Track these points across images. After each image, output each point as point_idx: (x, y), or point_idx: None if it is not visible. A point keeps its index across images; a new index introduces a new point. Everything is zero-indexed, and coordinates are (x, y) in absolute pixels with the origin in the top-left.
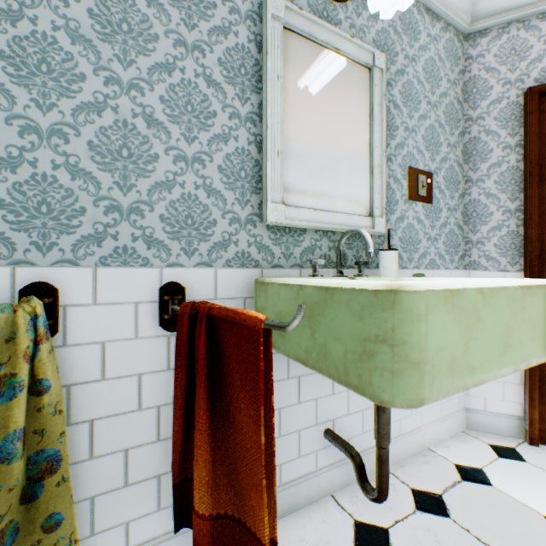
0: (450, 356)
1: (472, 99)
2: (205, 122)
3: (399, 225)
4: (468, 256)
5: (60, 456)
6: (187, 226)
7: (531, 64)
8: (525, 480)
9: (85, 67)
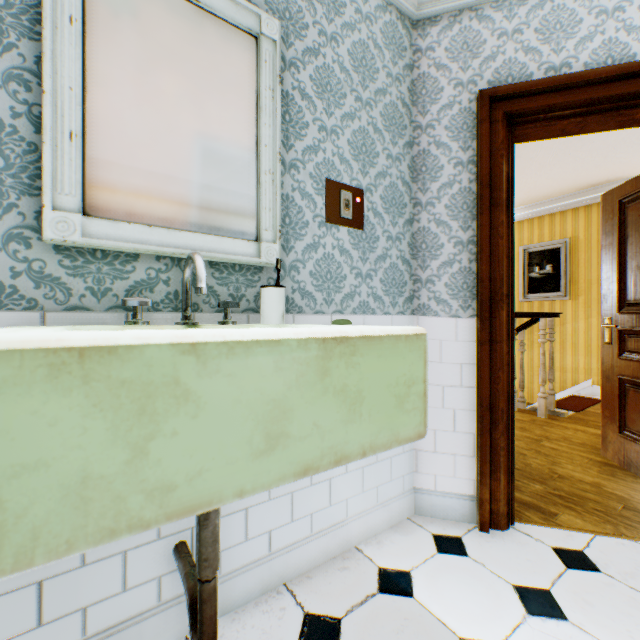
0: (76, 475)
1: (421, 102)
2: None
3: (311, 255)
4: (418, 298)
5: None
6: None
7: (484, 63)
8: (456, 584)
9: None
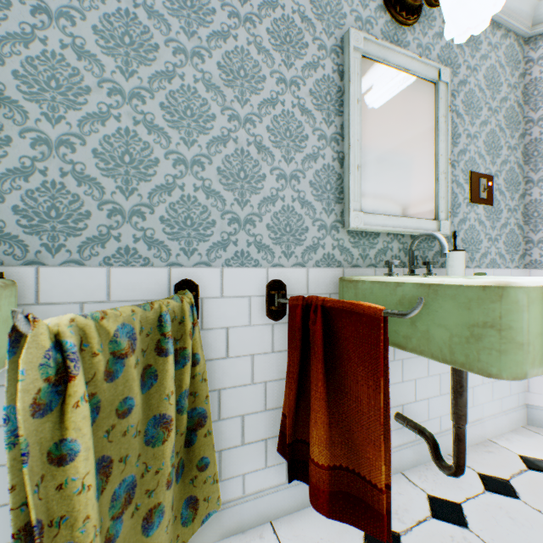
0: None
1: (532, 101)
2: (299, 145)
3: (461, 227)
4: (529, 255)
5: (206, 414)
6: (286, 233)
7: None
8: None
9: (215, 109)
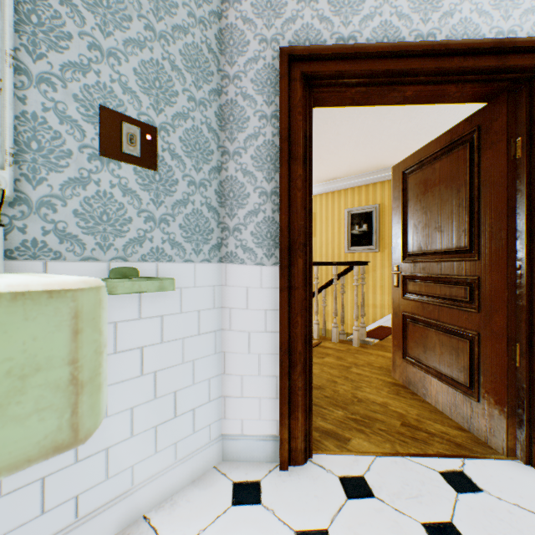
0: None
1: (230, 52)
2: None
3: (77, 192)
4: (226, 246)
5: None
6: None
7: (286, 24)
8: None
9: None
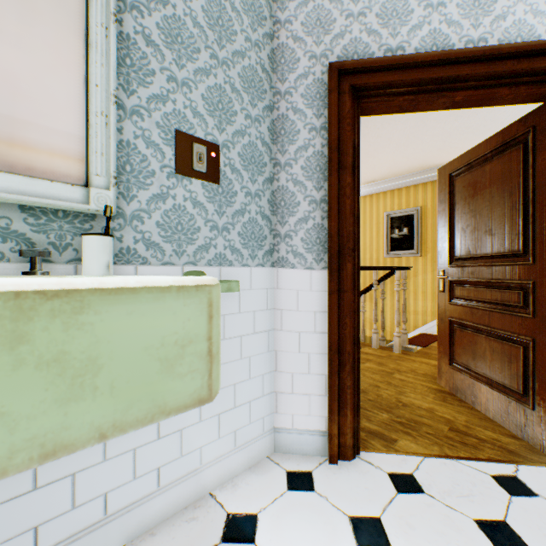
0: None
1: (281, 70)
2: None
3: (159, 206)
4: (278, 251)
5: None
6: None
7: (335, 39)
8: (298, 523)
9: None
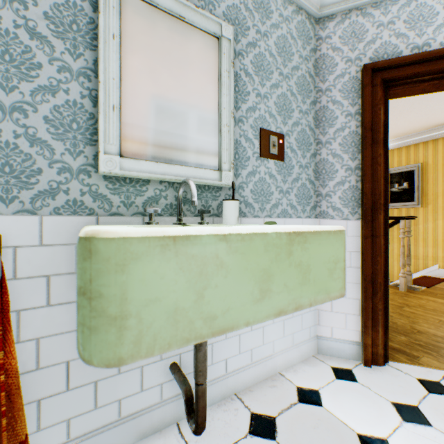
0: (172, 307)
1: (322, 73)
2: (27, 73)
3: (251, 179)
4: (319, 207)
5: None
6: (4, 174)
7: (367, 45)
8: (351, 400)
9: None
